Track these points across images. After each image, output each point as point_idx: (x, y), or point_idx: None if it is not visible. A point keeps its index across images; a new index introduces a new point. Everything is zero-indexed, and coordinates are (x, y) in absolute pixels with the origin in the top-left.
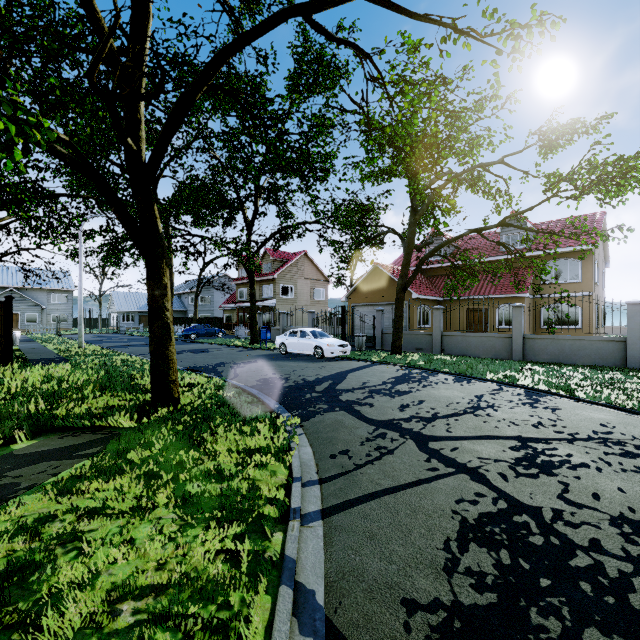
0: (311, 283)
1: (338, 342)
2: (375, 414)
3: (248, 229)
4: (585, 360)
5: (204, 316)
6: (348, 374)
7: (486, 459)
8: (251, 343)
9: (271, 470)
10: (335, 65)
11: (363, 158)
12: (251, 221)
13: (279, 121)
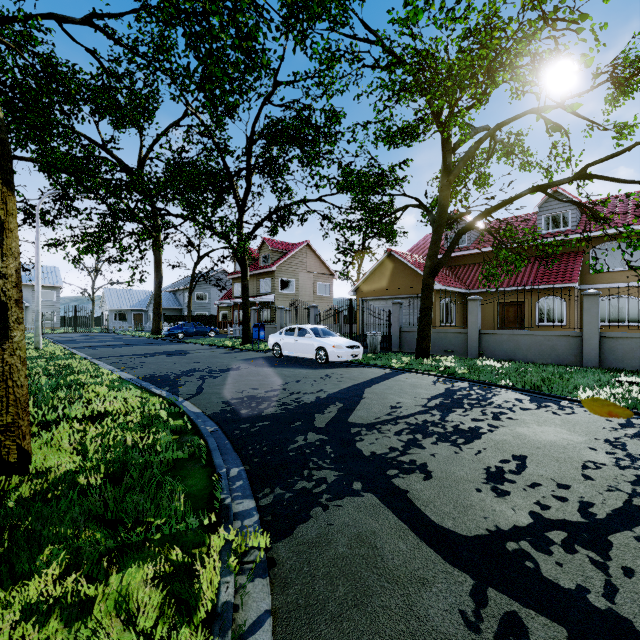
0: (314, 277)
1: (347, 342)
2: (446, 508)
3: (239, 209)
4: None
5: (200, 314)
6: (364, 390)
7: None
8: (243, 343)
9: None
10: None
11: (381, 96)
12: (243, 200)
13: None
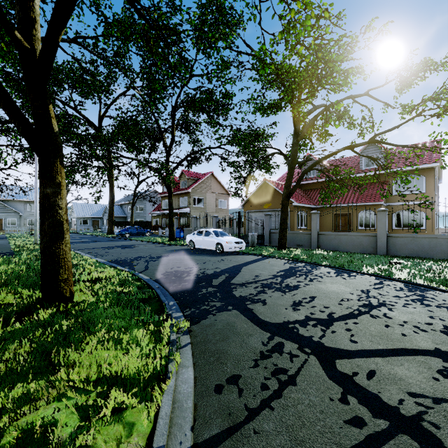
0: (216, 196)
1: (235, 240)
2: (268, 314)
3: (167, 153)
4: (441, 255)
5: (139, 220)
6: (242, 267)
7: (421, 397)
8: (169, 240)
9: (128, 422)
10: (232, 15)
11: (255, 89)
12: (169, 147)
13: (177, 34)
